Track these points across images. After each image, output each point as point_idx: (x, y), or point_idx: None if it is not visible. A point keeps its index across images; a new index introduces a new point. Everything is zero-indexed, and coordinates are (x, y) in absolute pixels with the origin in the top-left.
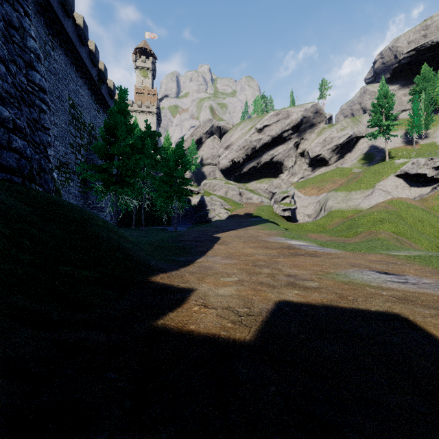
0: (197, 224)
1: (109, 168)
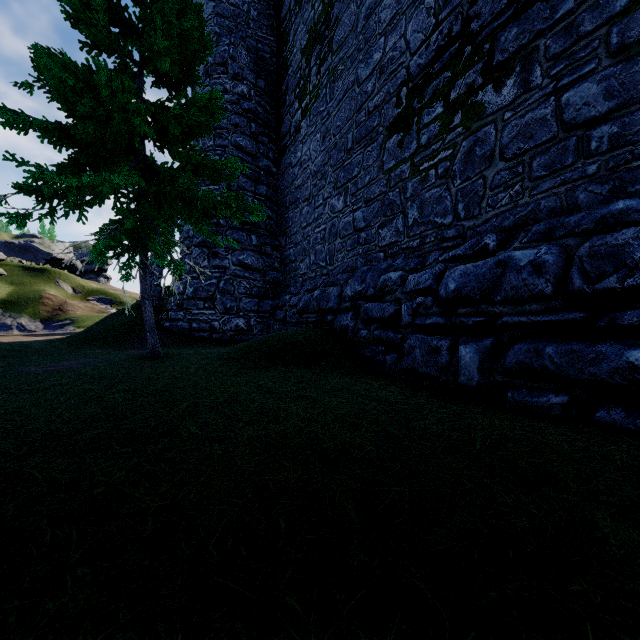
0: None
1: None
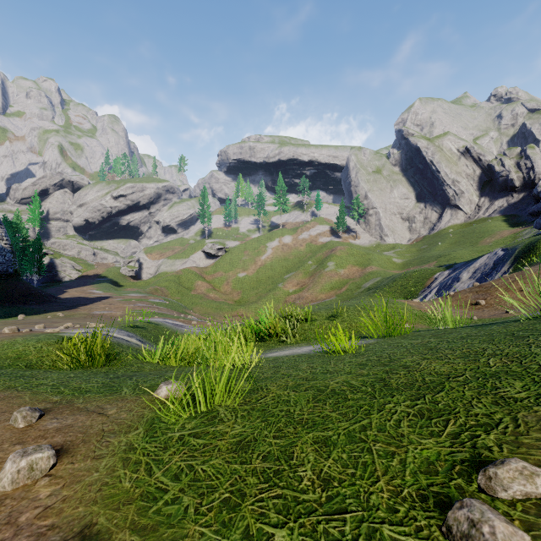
0: (47, 284)
1: None
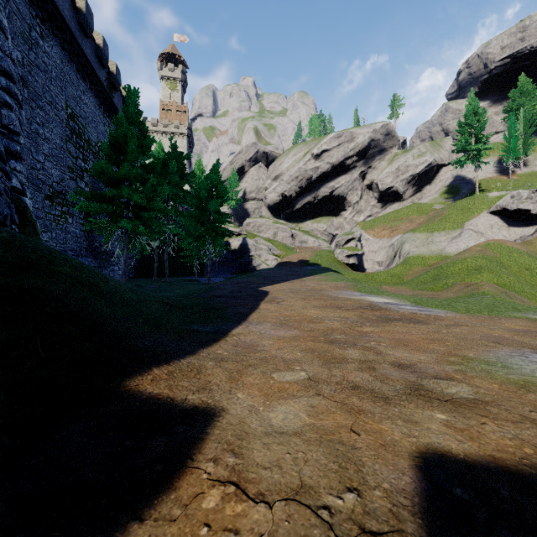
0: (238, 274)
1: (116, 197)
